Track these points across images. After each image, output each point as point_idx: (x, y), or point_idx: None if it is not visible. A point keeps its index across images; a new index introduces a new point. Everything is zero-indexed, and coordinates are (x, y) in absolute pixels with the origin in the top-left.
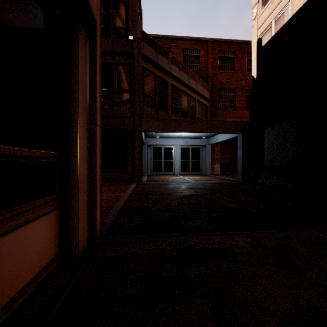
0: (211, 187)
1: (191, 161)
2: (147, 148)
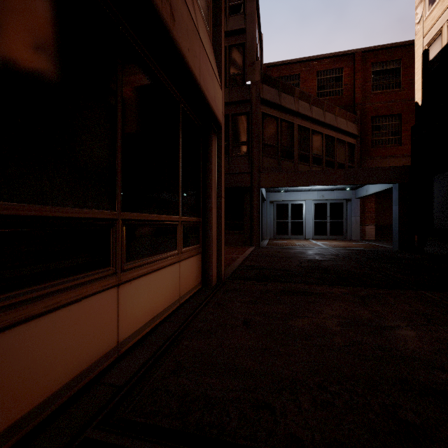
0: (345, 254)
1: (329, 221)
2: (269, 206)
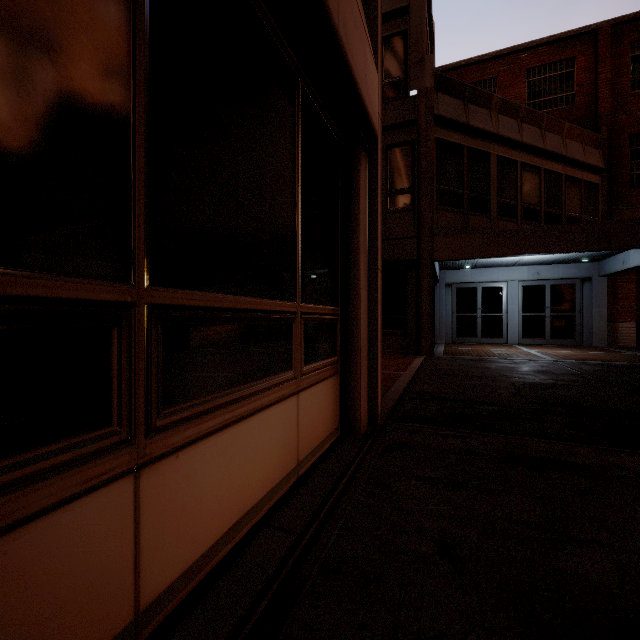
0: (596, 373)
1: (549, 316)
2: (444, 291)
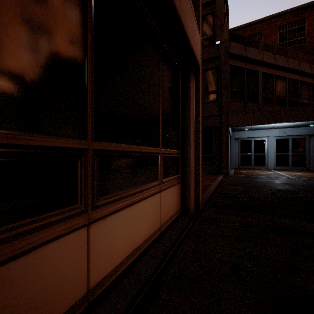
0: None
1: (291, 154)
2: (234, 142)
